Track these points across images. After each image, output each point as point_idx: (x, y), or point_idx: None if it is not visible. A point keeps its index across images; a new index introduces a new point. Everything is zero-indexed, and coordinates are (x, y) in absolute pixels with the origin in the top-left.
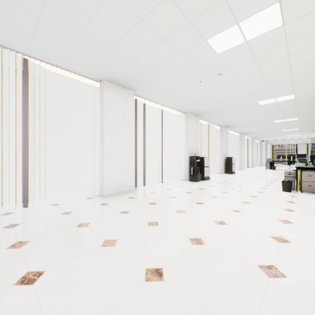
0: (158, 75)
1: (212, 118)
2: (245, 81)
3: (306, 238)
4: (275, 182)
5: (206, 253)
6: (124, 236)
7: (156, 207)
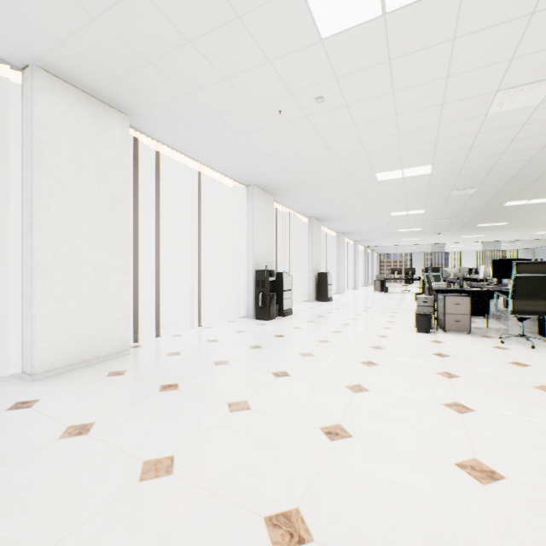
0: (185, 77)
1: (296, 201)
2: (363, 125)
3: (523, 456)
4: (398, 314)
5: None
6: None
7: (176, 400)
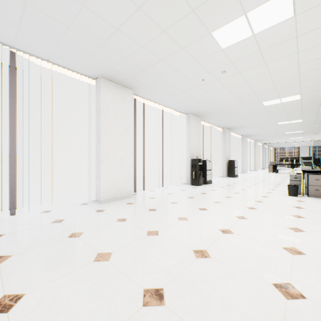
0: (158, 72)
1: (214, 120)
2: (250, 80)
3: None
4: (279, 186)
5: (213, 268)
6: (120, 248)
7: (156, 214)
